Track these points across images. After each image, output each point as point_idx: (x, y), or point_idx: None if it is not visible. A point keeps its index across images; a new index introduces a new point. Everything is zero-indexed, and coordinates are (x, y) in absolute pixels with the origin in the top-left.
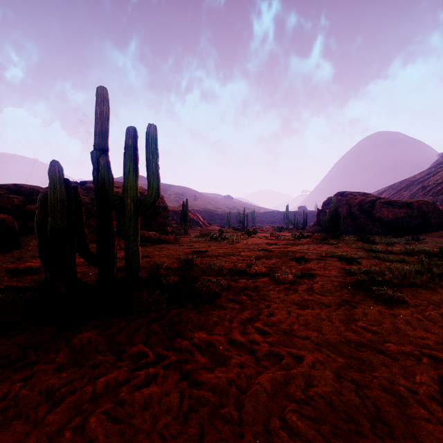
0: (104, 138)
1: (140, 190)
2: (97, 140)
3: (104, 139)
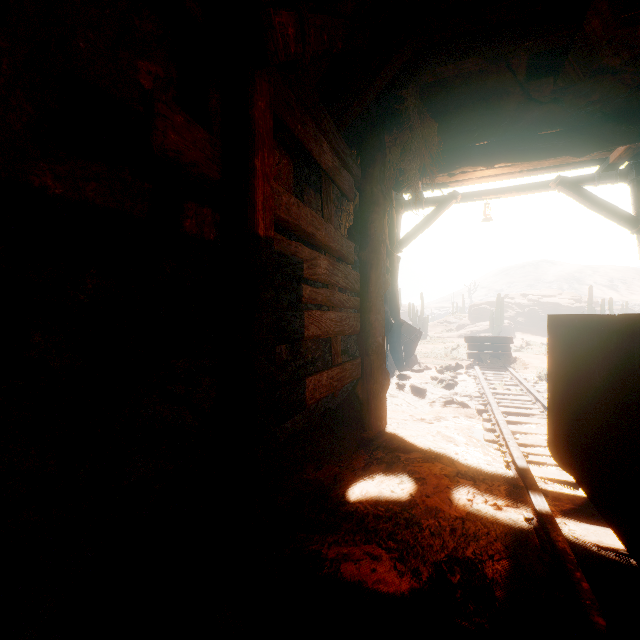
0: (591, 300)
1: (573, 297)
2: (588, 302)
3: (591, 301)
